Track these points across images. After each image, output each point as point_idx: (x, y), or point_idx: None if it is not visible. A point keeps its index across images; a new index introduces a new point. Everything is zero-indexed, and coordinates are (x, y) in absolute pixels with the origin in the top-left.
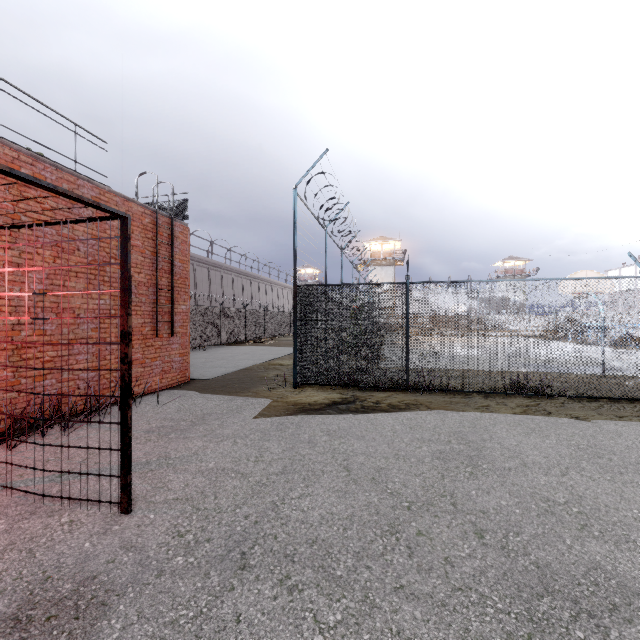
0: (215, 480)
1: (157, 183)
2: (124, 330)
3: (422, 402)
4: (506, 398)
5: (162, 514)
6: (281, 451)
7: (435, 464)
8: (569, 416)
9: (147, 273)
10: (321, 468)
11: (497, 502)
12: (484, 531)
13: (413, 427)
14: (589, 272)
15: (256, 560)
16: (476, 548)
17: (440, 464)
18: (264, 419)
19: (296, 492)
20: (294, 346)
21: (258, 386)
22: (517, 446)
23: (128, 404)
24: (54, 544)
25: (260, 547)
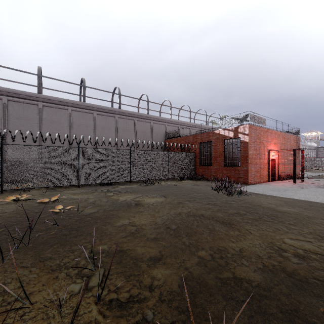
0: None
1: (296, 129)
2: None
3: None
4: None
5: None
6: None
7: None
8: None
9: None
10: None
11: None
12: None
13: None
14: None
15: None
16: None
17: None
18: None
19: None
20: None
21: None
22: None
23: None
24: None
25: None
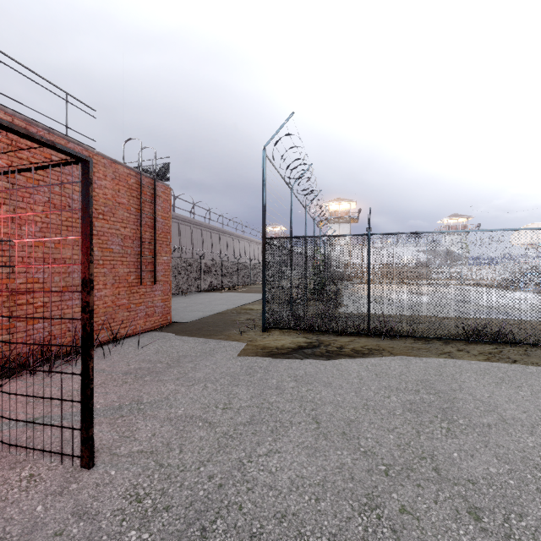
0: (182, 430)
1: (141, 147)
2: (85, 278)
3: (384, 347)
4: (467, 345)
5: (123, 470)
6: (249, 398)
7: (407, 417)
8: (536, 365)
9: (132, 228)
10: (289, 418)
11: (485, 469)
12: (479, 510)
13: (379, 374)
14: (540, 224)
15: (217, 540)
16: (475, 535)
17: (413, 417)
18: (234, 362)
19: (264, 447)
20: (263, 293)
21: (230, 329)
22: (490, 398)
23: (89, 355)
24: (6, 506)
25: (223, 521)
